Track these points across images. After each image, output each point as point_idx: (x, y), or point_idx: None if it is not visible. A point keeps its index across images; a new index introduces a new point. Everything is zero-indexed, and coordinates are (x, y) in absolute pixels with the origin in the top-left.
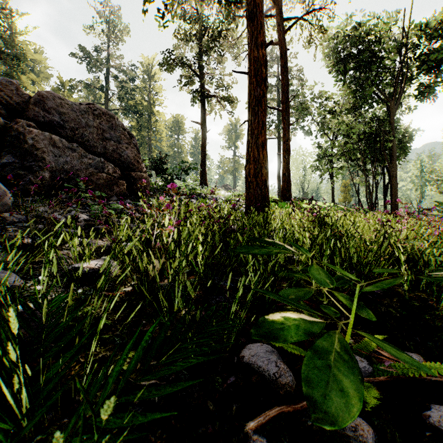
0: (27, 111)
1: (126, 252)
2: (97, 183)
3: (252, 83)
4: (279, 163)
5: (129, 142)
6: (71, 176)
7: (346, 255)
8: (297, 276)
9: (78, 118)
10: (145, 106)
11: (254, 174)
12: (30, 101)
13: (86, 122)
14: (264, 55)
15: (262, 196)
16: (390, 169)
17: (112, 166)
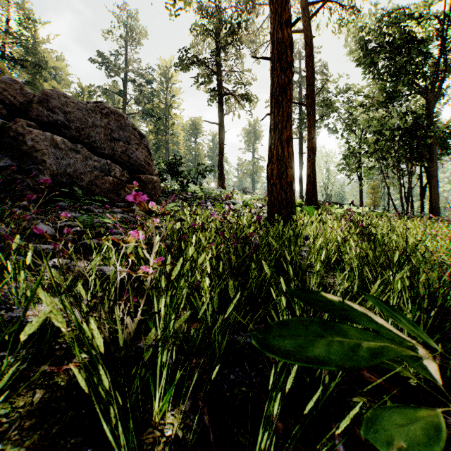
0: (30, 110)
1: (23, 339)
2: (102, 188)
3: (275, 69)
4: (301, 164)
5: (139, 143)
6: (74, 180)
7: None
8: (384, 362)
9: (84, 118)
10: (162, 110)
11: (277, 175)
12: (33, 100)
13: (92, 121)
14: (290, 36)
15: (287, 201)
16: (430, 168)
17: (119, 169)
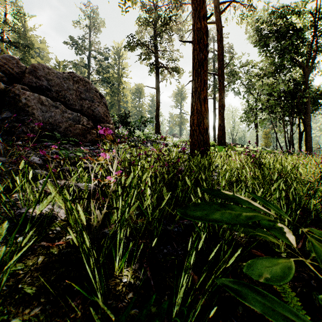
0: (23, 78)
1: (39, 212)
2: (74, 132)
3: (195, 49)
4: (214, 117)
5: (100, 101)
6: (55, 127)
7: (286, 195)
8: (261, 235)
9: (61, 83)
10: (116, 78)
11: (197, 124)
12: (25, 71)
13: (67, 86)
14: (206, 26)
15: (204, 142)
16: (305, 119)
17: (86, 119)
